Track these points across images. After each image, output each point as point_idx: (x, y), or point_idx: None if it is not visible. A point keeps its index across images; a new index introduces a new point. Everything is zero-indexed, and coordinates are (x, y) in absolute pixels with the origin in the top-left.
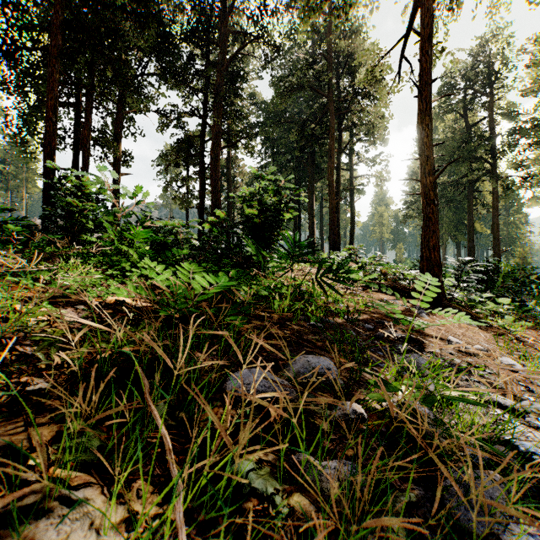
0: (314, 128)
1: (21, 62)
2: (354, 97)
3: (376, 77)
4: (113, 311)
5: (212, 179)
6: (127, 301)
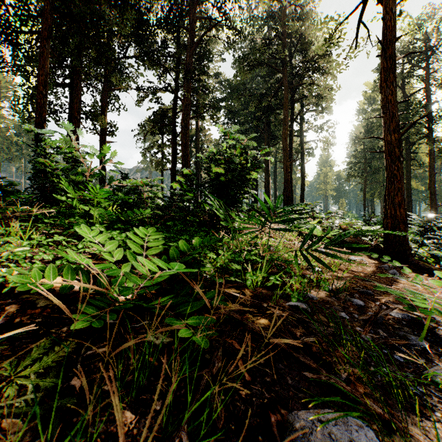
0: (270, 100)
1: (18, 44)
2: (306, 72)
3: (333, 44)
4: (20, 307)
5: (182, 145)
6: (55, 284)
